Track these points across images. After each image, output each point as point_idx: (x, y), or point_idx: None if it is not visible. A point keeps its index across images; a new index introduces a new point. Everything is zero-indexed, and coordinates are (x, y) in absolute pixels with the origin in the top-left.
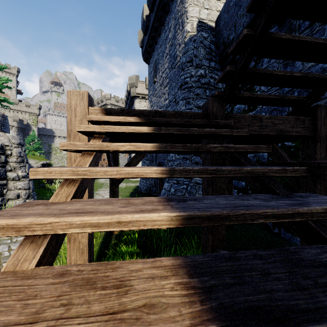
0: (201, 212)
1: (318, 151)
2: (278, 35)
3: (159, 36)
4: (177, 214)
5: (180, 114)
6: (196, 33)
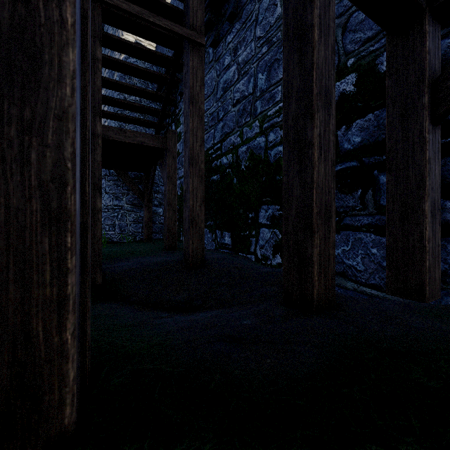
0: None
1: (167, 158)
2: (108, 79)
3: None
4: None
5: None
6: None
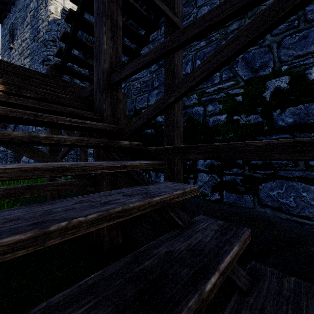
0: (10, 81)
1: None
2: (84, 41)
3: None
4: None
5: (24, 68)
6: (60, 18)
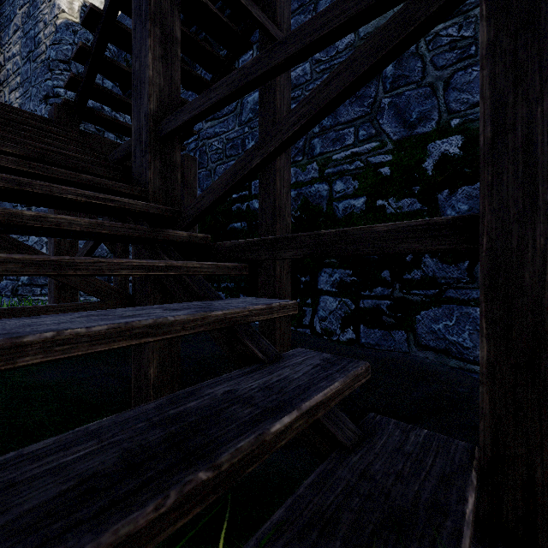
0: None
1: (185, 196)
2: (118, 64)
3: None
4: None
5: (6, 107)
6: (79, 21)
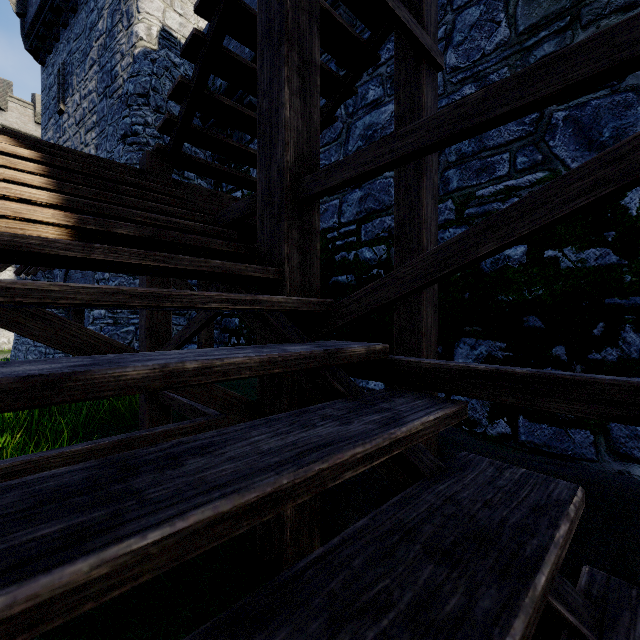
0: (82, 199)
1: None
2: (219, 98)
3: (73, 12)
4: (57, 195)
5: (97, 160)
6: (157, 48)
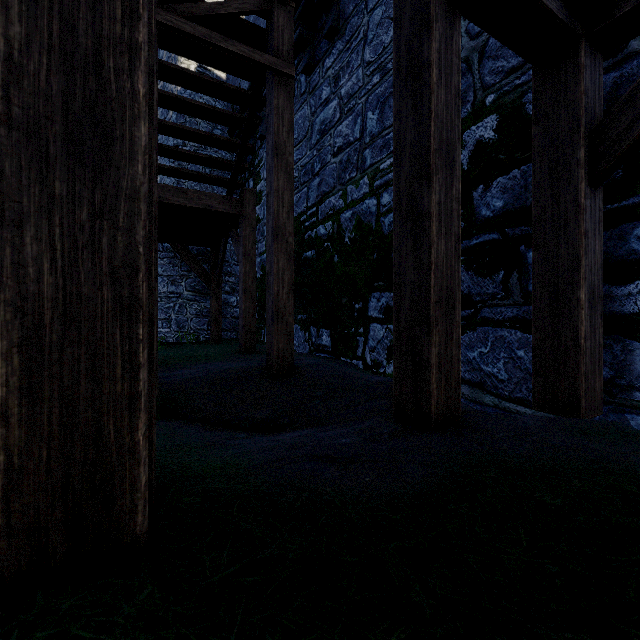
0: None
1: (243, 228)
2: (163, 122)
3: None
4: None
5: None
6: None
